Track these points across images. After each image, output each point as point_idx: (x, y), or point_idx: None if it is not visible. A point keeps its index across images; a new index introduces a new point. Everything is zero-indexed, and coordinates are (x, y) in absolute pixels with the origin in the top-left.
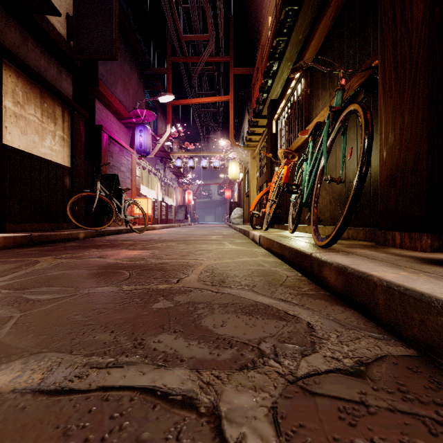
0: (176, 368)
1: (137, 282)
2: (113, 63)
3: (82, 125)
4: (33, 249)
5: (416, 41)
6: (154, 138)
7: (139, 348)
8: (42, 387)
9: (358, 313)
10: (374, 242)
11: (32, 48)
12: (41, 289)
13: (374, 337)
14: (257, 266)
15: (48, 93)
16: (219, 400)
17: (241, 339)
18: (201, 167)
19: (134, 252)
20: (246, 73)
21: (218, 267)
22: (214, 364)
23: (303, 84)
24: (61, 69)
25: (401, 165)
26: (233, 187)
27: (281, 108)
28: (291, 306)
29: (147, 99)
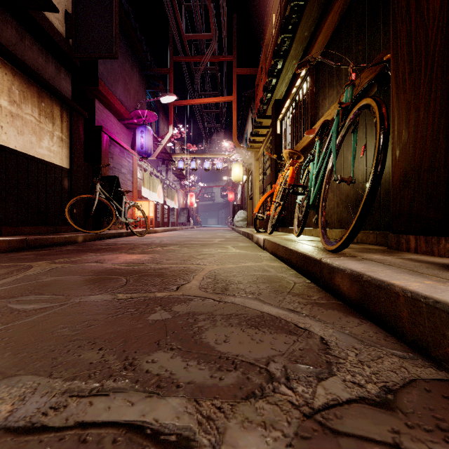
0: (170, 397)
1: (133, 290)
2: (113, 62)
3: (81, 126)
4: (28, 253)
5: (433, 31)
6: (156, 140)
7: (129, 370)
8: (9, 423)
9: (376, 326)
10: (385, 246)
11: (30, 46)
12: (29, 298)
13: (398, 356)
14: (262, 272)
15: (46, 92)
16: (222, 441)
17: (247, 358)
18: (204, 169)
19: (133, 256)
20: (250, 72)
21: (221, 273)
22: (215, 391)
23: (309, 83)
24: (59, 68)
25: (415, 164)
26: (236, 189)
27: (286, 108)
28: (301, 318)
29: (148, 99)
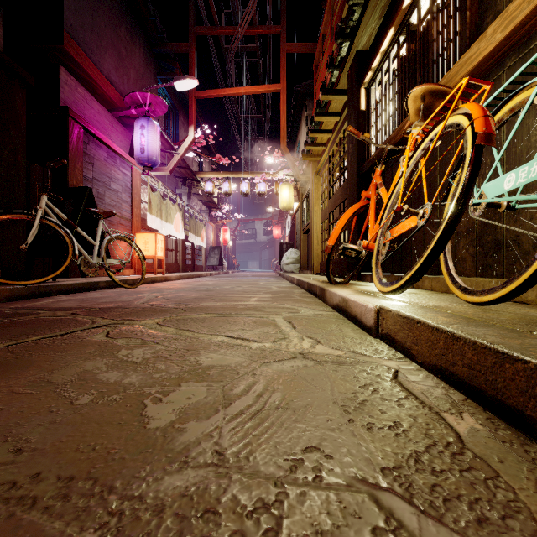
0: None
1: None
2: (96, 17)
3: (19, 97)
4: None
5: None
6: (169, 145)
7: None
8: None
9: None
10: None
11: None
12: None
13: None
14: None
15: None
16: None
17: None
18: (241, 192)
19: None
20: (305, 50)
21: None
22: None
23: None
24: None
25: None
26: (284, 222)
27: (382, 53)
28: None
29: (156, 85)
